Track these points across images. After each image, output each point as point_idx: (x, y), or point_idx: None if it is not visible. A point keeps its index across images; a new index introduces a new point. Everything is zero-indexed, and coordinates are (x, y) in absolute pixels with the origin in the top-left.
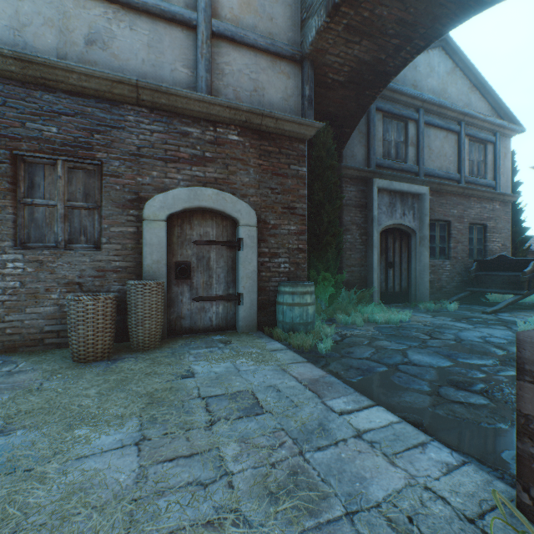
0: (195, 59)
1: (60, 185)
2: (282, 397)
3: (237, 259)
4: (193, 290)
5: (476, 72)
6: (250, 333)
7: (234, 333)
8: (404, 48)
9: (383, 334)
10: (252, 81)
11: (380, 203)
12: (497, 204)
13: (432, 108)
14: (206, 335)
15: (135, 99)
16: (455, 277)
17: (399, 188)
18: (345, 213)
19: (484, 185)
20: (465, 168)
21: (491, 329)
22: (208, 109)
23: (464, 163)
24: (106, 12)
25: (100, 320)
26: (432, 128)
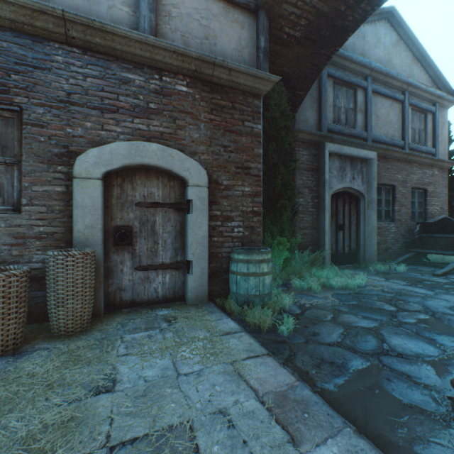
0: None
1: None
2: (236, 444)
3: (186, 222)
4: (136, 258)
5: (419, 44)
6: (200, 305)
7: (183, 305)
8: None
9: (344, 303)
10: (203, 27)
11: (331, 167)
12: (436, 170)
13: (379, 76)
14: (150, 308)
15: (63, 36)
16: (399, 238)
17: (349, 152)
18: (297, 176)
19: (425, 152)
20: (408, 136)
21: None
22: (151, 53)
23: (407, 130)
24: None
25: None
26: (379, 97)
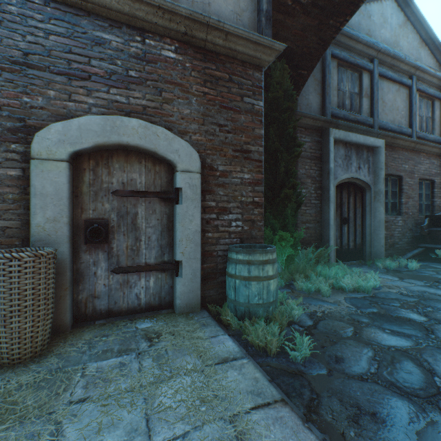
0: None
1: None
2: None
3: (174, 215)
4: (113, 258)
5: (427, 26)
6: (191, 314)
7: (170, 315)
8: None
9: (363, 311)
10: None
11: (336, 155)
12: None
13: (386, 59)
14: (130, 318)
15: None
16: (406, 233)
17: (355, 139)
18: (299, 165)
19: (433, 141)
20: (415, 123)
21: None
22: (131, 8)
23: (415, 117)
24: None
25: None
26: (385, 81)
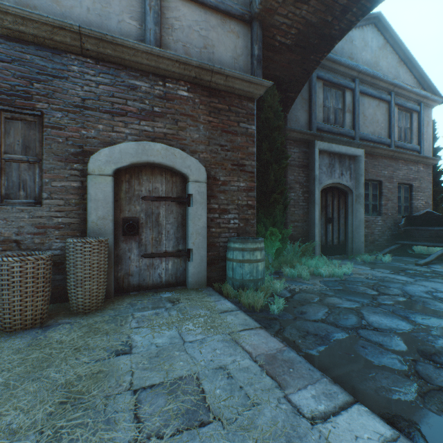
0: (144, 12)
1: None
2: (234, 388)
3: (187, 215)
4: (142, 247)
5: (404, 47)
6: (200, 289)
7: (184, 289)
8: (350, 10)
9: (331, 288)
10: (202, 38)
11: (321, 163)
12: (421, 166)
13: (366, 78)
14: (155, 291)
15: (79, 48)
16: (385, 231)
17: (338, 150)
18: (289, 172)
19: (410, 149)
20: (394, 134)
21: (433, 283)
22: (156, 63)
23: (393, 129)
24: None
25: (29, 284)
26: (366, 97)
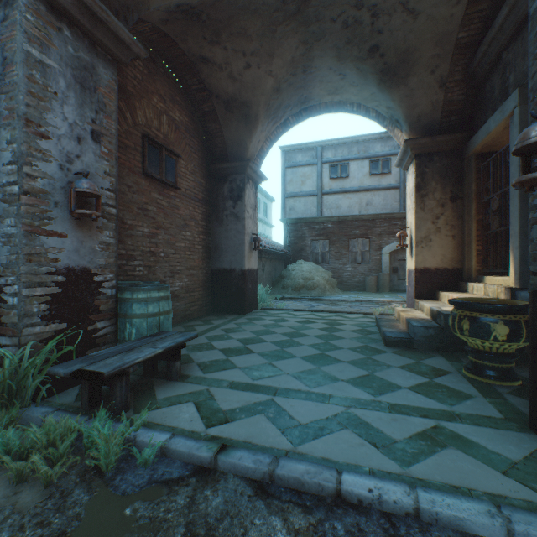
0: (399, 198)
1: (359, 246)
2: None
3: None
4: (398, 277)
5: None
6: None
7: None
8: None
9: None
10: None
11: None
12: None
13: None
14: (403, 292)
15: (379, 218)
16: None
17: None
18: None
19: None
20: None
21: None
22: (403, 215)
23: None
24: (371, 194)
25: (373, 282)
26: None
